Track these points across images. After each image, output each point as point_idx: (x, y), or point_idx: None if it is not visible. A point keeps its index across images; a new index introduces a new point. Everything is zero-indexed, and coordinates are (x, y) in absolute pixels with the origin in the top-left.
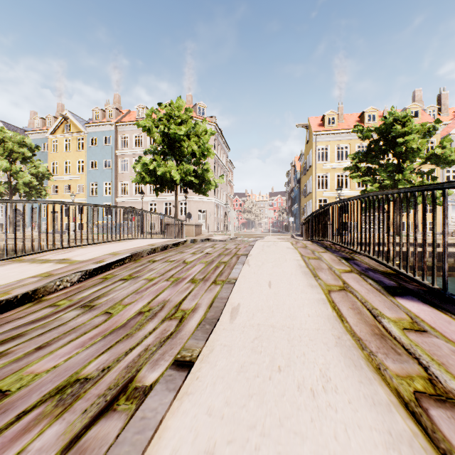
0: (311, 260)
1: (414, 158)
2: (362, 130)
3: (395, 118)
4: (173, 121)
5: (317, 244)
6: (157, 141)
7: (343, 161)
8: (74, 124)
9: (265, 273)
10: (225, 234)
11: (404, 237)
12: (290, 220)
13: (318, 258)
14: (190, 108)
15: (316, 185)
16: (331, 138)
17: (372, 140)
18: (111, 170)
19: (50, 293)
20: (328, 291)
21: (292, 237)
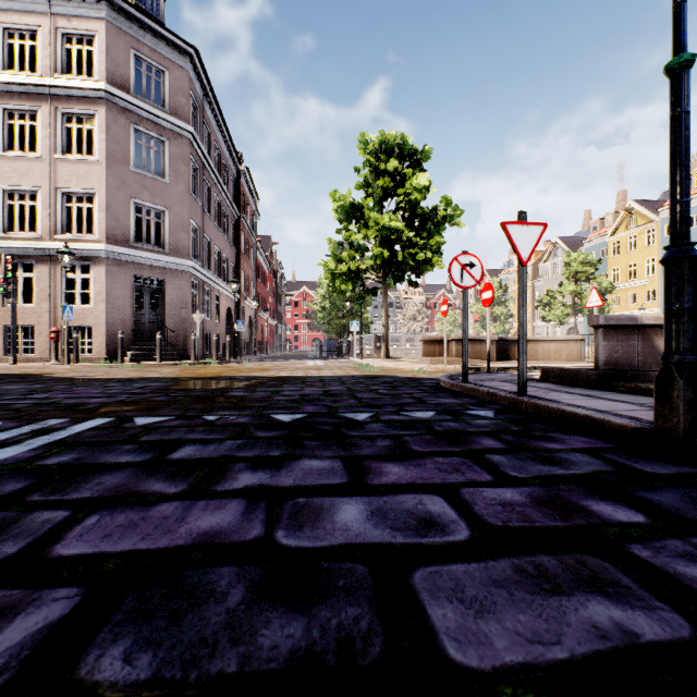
0: None
1: None
2: None
3: None
4: None
5: None
6: None
7: None
8: (640, 214)
9: None
10: None
11: None
12: None
13: None
14: None
15: None
16: None
17: None
18: None
19: None
20: None
21: None
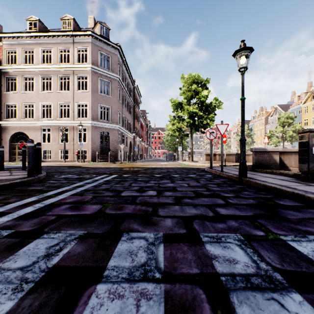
0: None
1: None
2: None
3: None
4: None
5: None
6: None
7: None
8: None
9: None
10: None
11: None
12: None
13: None
14: None
15: None
16: None
17: None
18: None
19: None
20: None
21: None
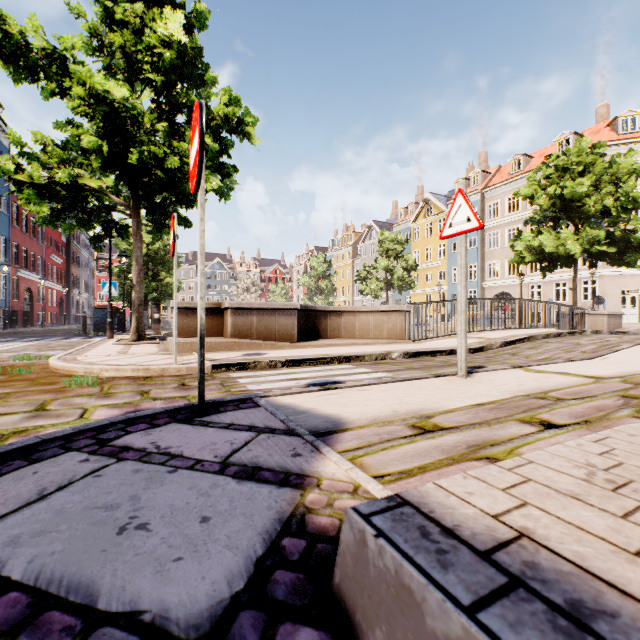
0: None
1: None
2: None
3: None
4: (568, 175)
5: None
6: (543, 207)
7: None
8: (434, 205)
9: None
10: None
11: None
12: None
13: None
14: (599, 142)
15: None
16: None
17: None
18: (477, 249)
19: (487, 350)
20: None
21: None
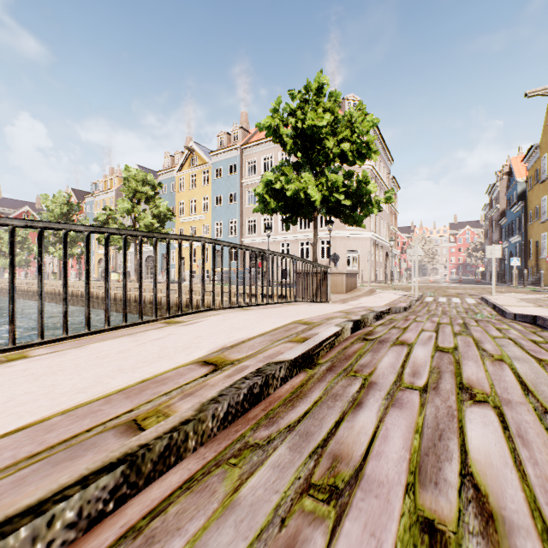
0: None
1: None
2: None
3: None
4: (309, 109)
5: None
6: (286, 148)
7: None
8: (199, 155)
9: None
10: (389, 286)
11: None
12: (512, 262)
13: None
14: (336, 91)
15: None
16: None
17: None
18: (237, 204)
19: None
20: None
21: None
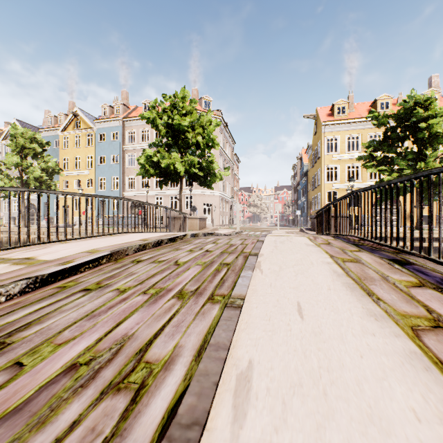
0: (348, 264)
1: (439, 144)
2: (377, 116)
3: (416, 101)
4: (177, 112)
5: (342, 240)
6: (161, 133)
7: (354, 151)
8: (84, 120)
9: (287, 285)
10: (230, 227)
11: (427, 231)
12: (297, 213)
13: (356, 260)
14: (194, 99)
15: (325, 178)
16: (341, 128)
17: (389, 127)
18: (119, 165)
19: None
20: (411, 329)
21: (301, 231)
